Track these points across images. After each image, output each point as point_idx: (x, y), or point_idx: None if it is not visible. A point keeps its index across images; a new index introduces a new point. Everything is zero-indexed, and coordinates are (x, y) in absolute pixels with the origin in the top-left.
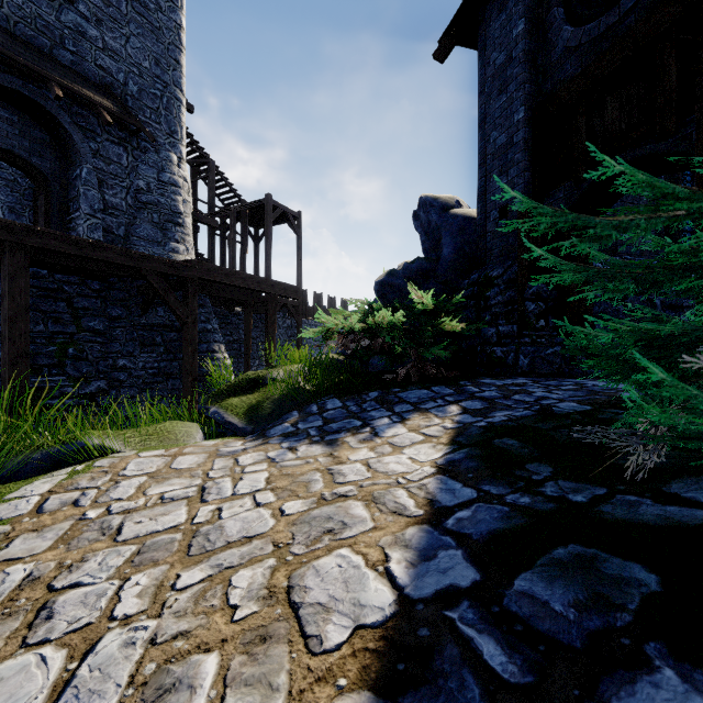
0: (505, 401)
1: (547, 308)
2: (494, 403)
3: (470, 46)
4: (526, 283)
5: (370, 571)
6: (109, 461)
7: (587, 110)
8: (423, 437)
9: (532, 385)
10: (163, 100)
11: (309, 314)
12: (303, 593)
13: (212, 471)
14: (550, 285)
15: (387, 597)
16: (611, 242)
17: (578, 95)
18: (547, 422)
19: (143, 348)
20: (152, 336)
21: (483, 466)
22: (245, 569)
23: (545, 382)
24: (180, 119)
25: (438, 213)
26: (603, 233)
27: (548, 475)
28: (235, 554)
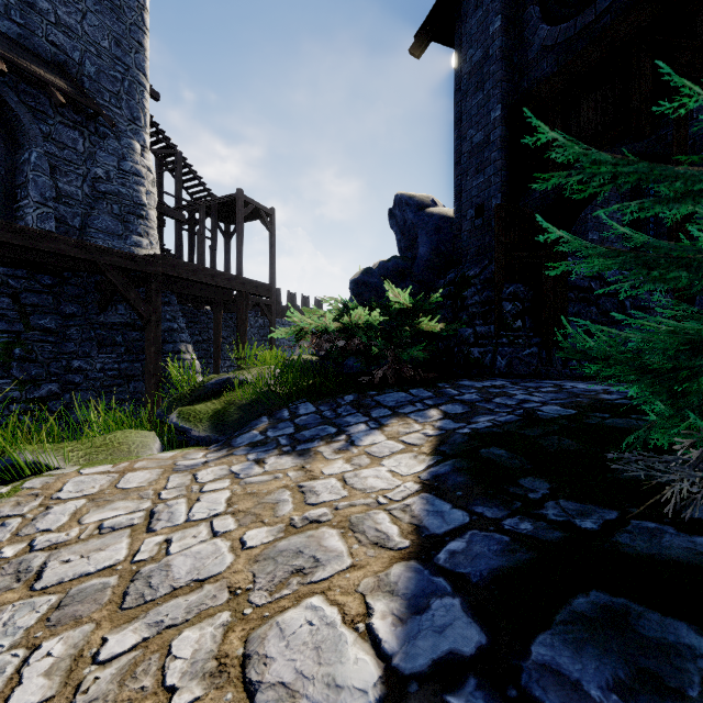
0: (487, 404)
1: (524, 308)
2: (476, 407)
3: (446, 43)
4: (504, 283)
5: (348, 631)
6: (42, 481)
7: (563, 109)
8: (403, 446)
9: (511, 386)
10: (124, 84)
11: (282, 314)
12: (263, 667)
13: (165, 491)
14: (573, 273)
15: (370, 671)
16: (701, 201)
17: (554, 94)
18: (534, 428)
19: (101, 348)
20: (111, 335)
21: (473, 481)
22: (191, 628)
23: (524, 384)
24: (144, 105)
25: (414, 212)
26: (697, 185)
27: (546, 492)
28: (181, 605)
